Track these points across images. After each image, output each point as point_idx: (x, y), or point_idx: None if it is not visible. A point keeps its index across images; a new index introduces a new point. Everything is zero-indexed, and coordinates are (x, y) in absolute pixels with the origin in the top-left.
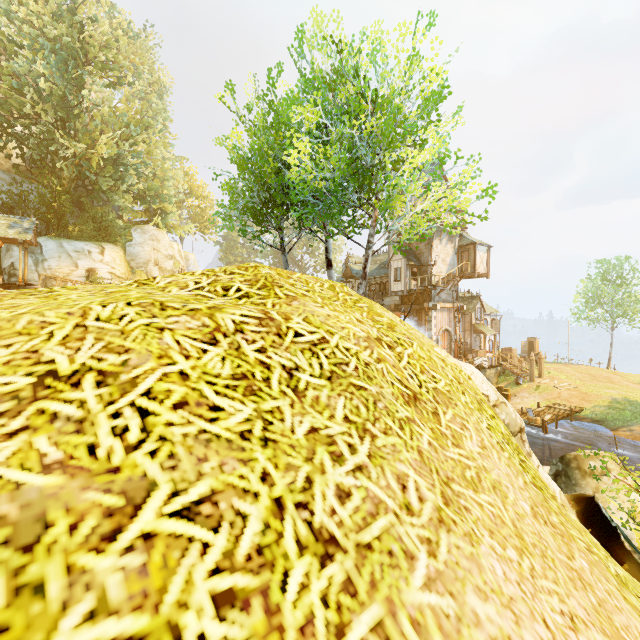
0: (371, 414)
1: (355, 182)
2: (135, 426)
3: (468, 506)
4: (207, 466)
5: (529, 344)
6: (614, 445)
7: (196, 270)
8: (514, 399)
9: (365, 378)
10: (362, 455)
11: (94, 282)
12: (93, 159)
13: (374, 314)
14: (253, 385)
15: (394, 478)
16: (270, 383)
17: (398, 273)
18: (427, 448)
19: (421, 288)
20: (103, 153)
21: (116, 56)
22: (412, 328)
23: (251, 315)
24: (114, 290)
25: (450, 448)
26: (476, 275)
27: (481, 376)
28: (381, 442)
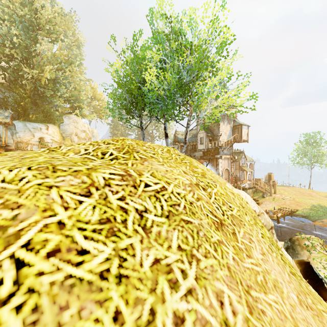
0: (195, 242)
1: (180, 92)
2: (9, 279)
3: (263, 309)
4: (67, 314)
5: (268, 176)
6: (314, 229)
7: (97, 138)
8: (262, 205)
9: (190, 214)
10: (191, 279)
11: (43, 144)
12: (42, 80)
13: (193, 167)
14: (114, 227)
15: (214, 296)
16: (126, 224)
17: (202, 140)
18: (232, 263)
19: (214, 147)
20: (47, 76)
21: (54, 26)
22: (213, 172)
23: (116, 173)
24: (29, 156)
25: (245, 259)
26: (242, 141)
27: (250, 198)
28: (203, 264)
